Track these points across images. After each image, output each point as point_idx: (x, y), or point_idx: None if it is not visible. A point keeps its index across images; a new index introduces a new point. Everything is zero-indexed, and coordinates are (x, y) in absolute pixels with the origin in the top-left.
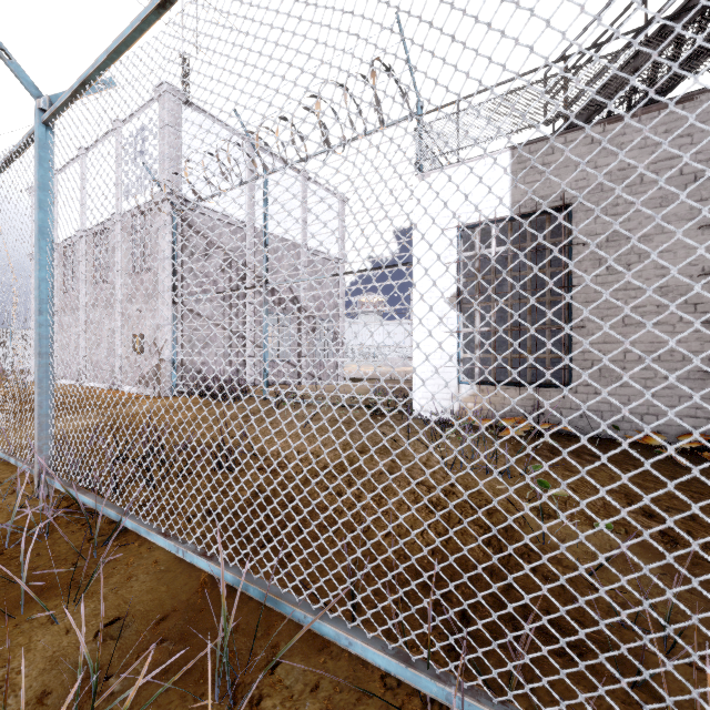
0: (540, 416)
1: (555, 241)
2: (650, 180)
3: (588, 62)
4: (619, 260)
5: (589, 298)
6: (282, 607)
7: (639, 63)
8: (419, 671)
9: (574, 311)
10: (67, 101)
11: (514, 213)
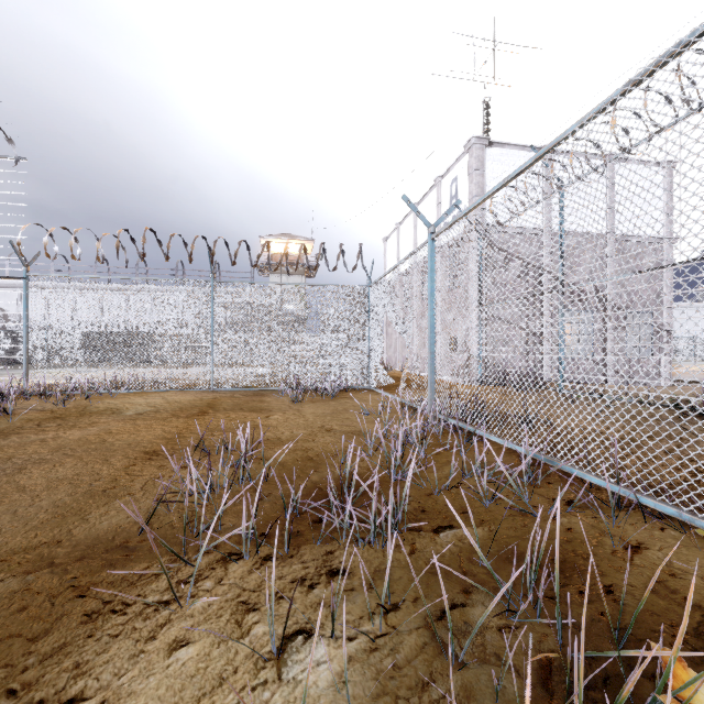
0: None
1: None
2: None
3: None
4: None
5: None
6: (554, 463)
7: None
8: (613, 484)
9: None
10: (445, 229)
11: None
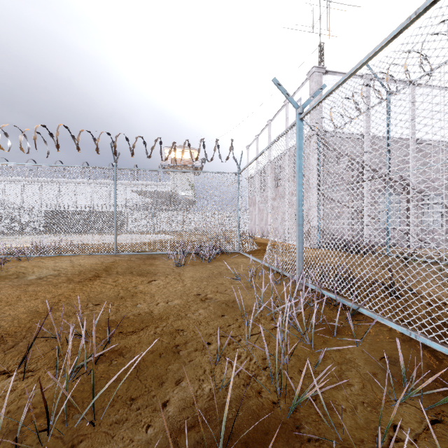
0: None
1: None
2: None
3: None
4: None
5: None
6: None
7: None
8: None
9: None
10: (315, 106)
11: None
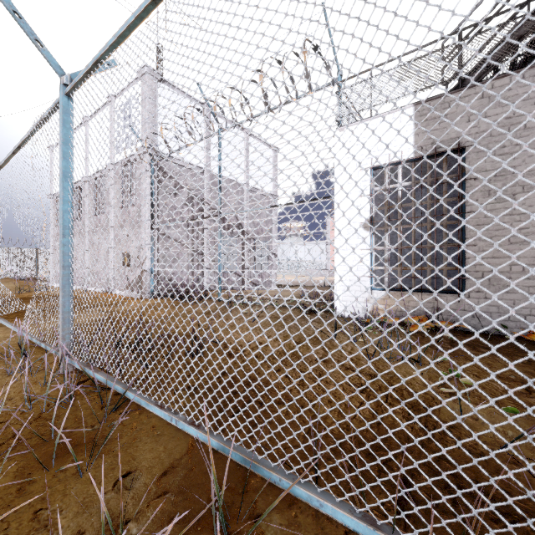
0: (439, 316)
1: (450, 177)
2: (532, 125)
3: (479, 33)
4: (506, 191)
5: (480, 222)
6: (260, 470)
7: (522, 32)
8: (386, 534)
9: (467, 232)
10: (83, 77)
11: (416, 155)
